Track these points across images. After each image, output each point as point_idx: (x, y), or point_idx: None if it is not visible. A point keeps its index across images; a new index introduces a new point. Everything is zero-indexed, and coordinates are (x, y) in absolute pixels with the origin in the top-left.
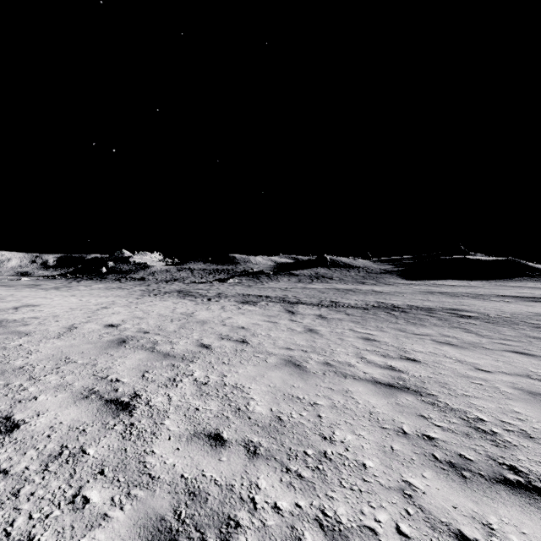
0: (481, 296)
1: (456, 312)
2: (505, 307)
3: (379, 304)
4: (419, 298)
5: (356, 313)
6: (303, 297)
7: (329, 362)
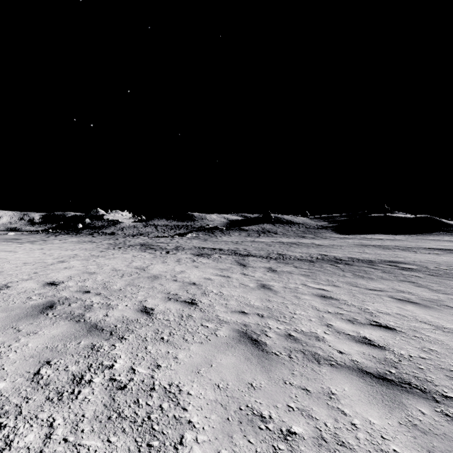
0: (410, 248)
1: (396, 264)
2: (438, 259)
3: (322, 257)
4: (357, 251)
5: (303, 265)
6: (252, 250)
7: (291, 333)
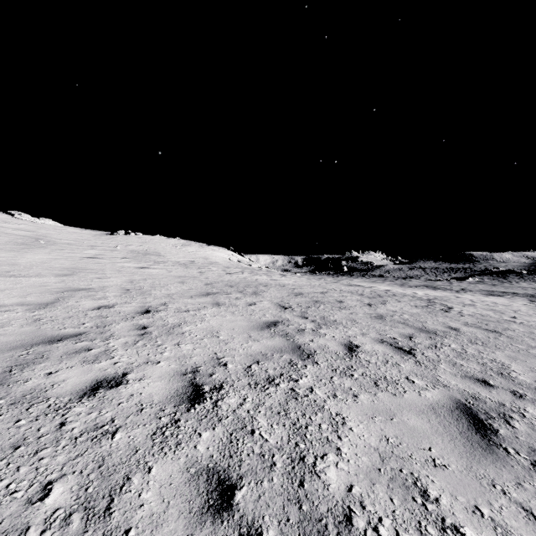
0: None
1: None
2: None
3: None
4: None
5: None
6: None
7: None
